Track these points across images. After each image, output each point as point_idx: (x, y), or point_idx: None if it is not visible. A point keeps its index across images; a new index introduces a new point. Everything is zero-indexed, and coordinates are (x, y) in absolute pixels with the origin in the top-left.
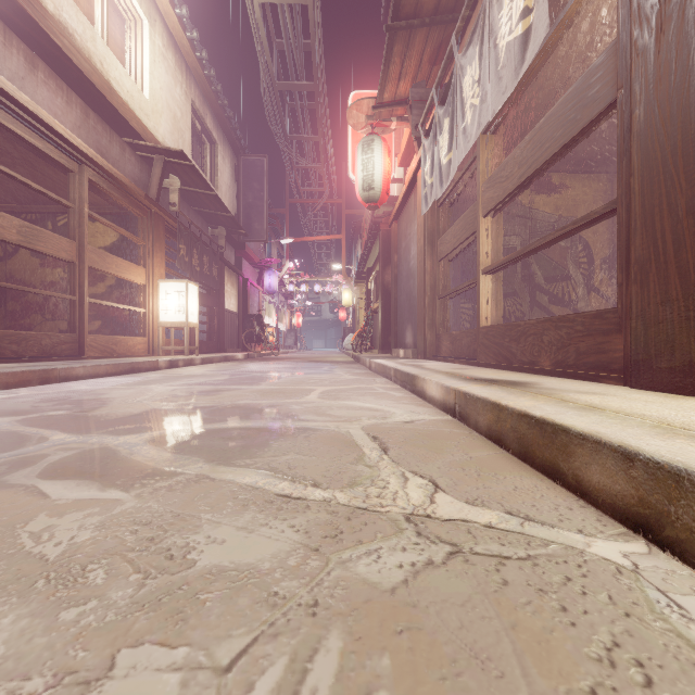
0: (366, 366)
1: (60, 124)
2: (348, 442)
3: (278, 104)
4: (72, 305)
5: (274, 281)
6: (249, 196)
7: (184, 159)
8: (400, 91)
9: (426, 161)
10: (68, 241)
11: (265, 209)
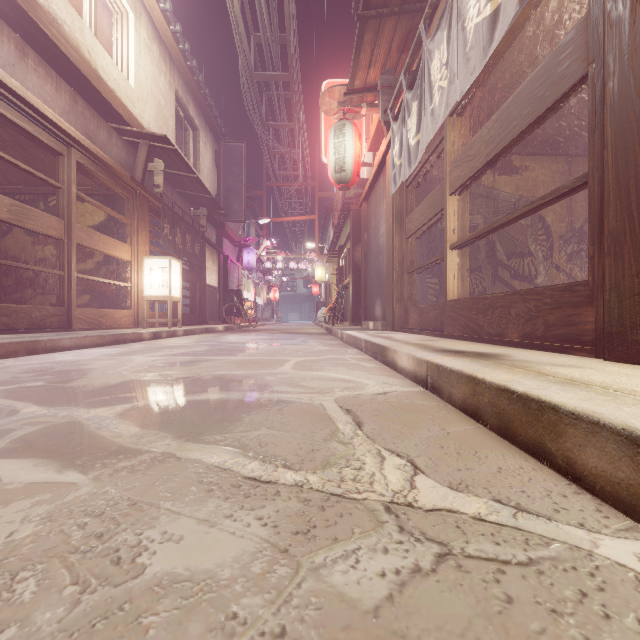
0: (338, 337)
1: (49, 109)
2: (321, 415)
3: (256, 94)
4: (61, 280)
5: (252, 259)
6: (229, 179)
7: (167, 143)
8: (370, 78)
9: (394, 143)
10: (57, 220)
11: (244, 191)
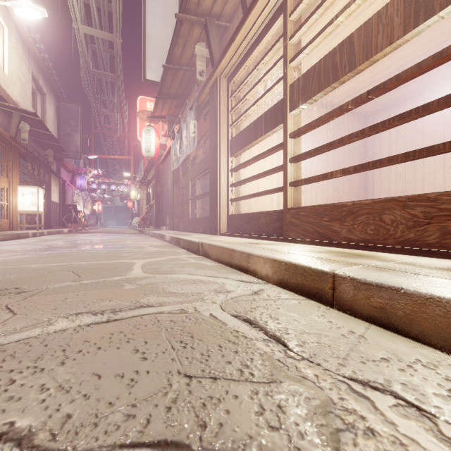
0: (147, 234)
1: None
2: (143, 247)
3: (91, 80)
4: None
5: (84, 183)
6: (67, 128)
7: (35, 116)
8: (162, 113)
9: (173, 149)
10: None
11: (79, 138)
